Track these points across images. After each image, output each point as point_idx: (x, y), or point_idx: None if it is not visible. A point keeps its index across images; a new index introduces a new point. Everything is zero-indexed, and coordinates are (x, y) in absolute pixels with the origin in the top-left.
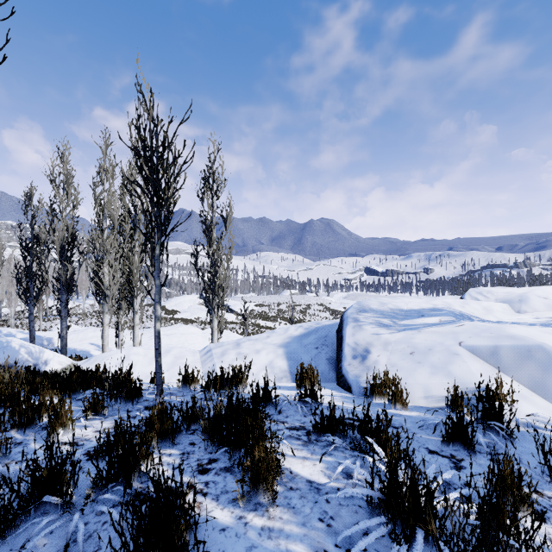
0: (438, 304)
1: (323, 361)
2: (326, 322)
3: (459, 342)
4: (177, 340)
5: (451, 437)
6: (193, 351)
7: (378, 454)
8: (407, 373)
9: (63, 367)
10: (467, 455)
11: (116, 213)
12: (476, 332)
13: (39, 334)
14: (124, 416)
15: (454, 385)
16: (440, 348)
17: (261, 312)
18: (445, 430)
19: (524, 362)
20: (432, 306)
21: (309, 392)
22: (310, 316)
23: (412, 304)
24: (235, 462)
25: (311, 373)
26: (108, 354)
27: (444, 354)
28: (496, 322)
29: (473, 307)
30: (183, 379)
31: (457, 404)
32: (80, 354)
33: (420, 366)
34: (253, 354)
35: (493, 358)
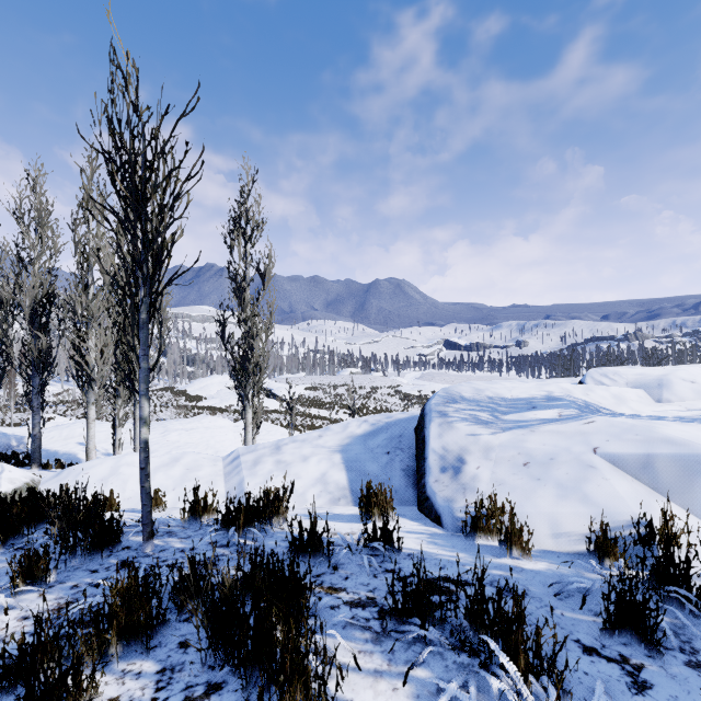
0: (554, 391)
1: (398, 473)
2: (400, 414)
3: (593, 449)
4: (199, 436)
5: (617, 622)
6: (214, 458)
7: (504, 667)
8: (522, 495)
9: (16, 487)
10: (647, 656)
11: (107, 263)
12: (615, 433)
13: (5, 431)
14: (82, 582)
15: (602, 521)
16: (566, 458)
17: (313, 398)
18: (607, 611)
19: (694, 480)
20: (546, 394)
21: (380, 532)
22: (375, 403)
23: (518, 390)
24: (254, 691)
25: (382, 496)
26: (88, 464)
27: (574, 466)
28: (635, 416)
29: (599, 395)
30: (190, 509)
31: (606, 550)
32: (63, 458)
33: (540, 484)
34: (298, 462)
35: (646, 473)
